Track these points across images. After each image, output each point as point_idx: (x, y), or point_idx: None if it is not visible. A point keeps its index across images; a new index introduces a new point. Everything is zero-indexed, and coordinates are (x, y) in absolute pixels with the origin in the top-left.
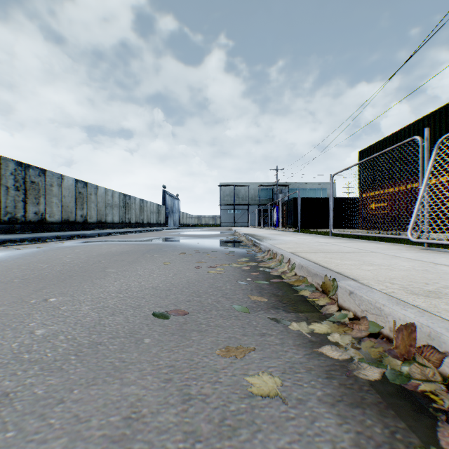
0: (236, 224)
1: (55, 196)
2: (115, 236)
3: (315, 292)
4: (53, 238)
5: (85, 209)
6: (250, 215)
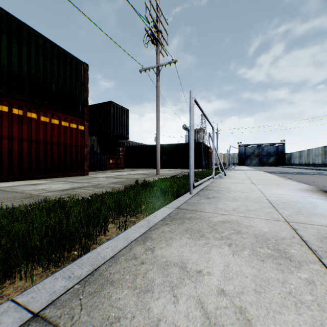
0: None
1: None
2: None
3: None
4: None
5: None
6: None
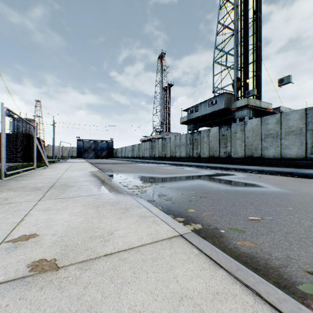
0: None
1: None
2: None
3: None
4: (255, 171)
5: None
6: None
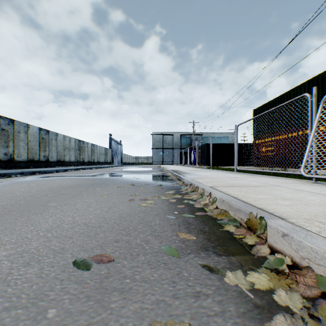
0: (164, 162)
1: (22, 141)
2: (70, 172)
3: (240, 227)
4: (18, 174)
5: (48, 151)
6: (174, 156)
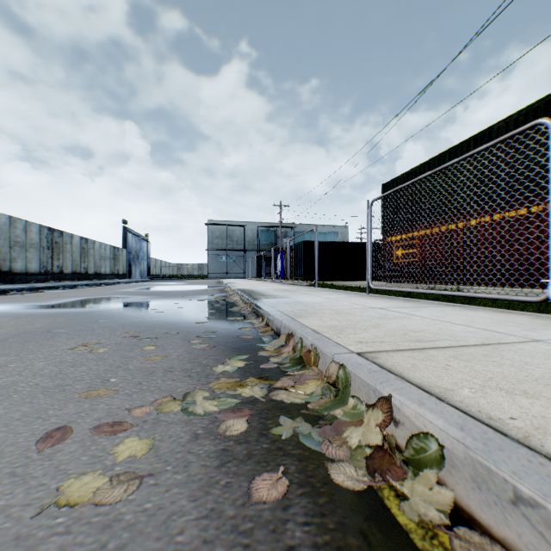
0: (229, 275)
1: None
2: (9, 297)
3: None
4: None
5: None
6: (247, 263)
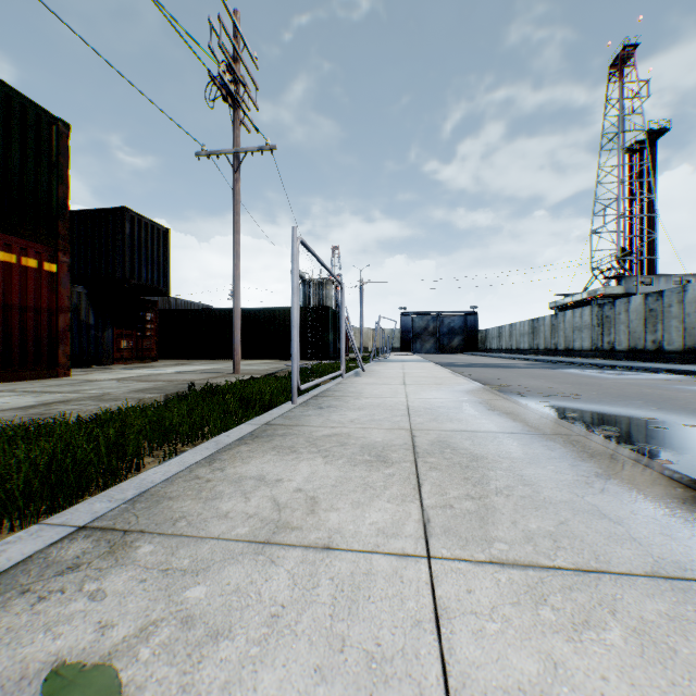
0: None
1: None
2: None
3: None
4: None
5: None
6: None
